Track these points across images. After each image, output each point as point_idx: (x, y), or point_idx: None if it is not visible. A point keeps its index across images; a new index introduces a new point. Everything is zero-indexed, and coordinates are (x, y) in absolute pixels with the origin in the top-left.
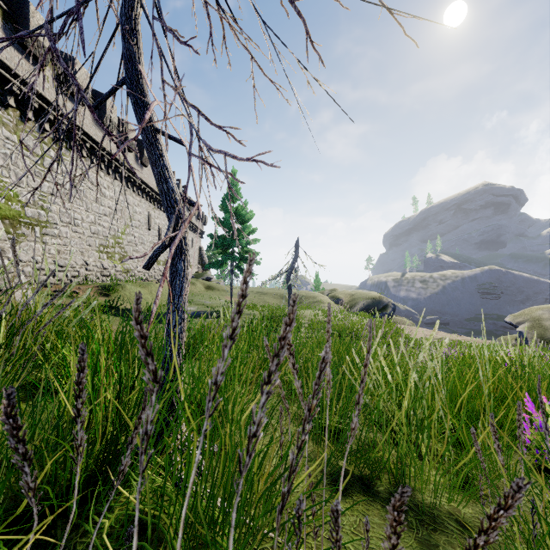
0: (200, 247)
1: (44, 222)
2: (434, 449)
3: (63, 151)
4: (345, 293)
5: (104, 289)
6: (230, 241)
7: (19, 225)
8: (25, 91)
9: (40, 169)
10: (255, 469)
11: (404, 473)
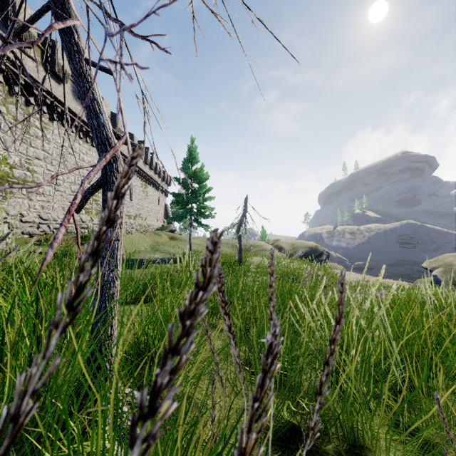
0: (166, 204)
1: (29, 181)
2: (377, 394)
3: (46, 122)
4: (286, 243)
5: (81, 239)
6: (189, 198)
7: (7, 184)
8: (12, 69)
9: (26, 137)
10: (183, 453)
11: (353, 429)
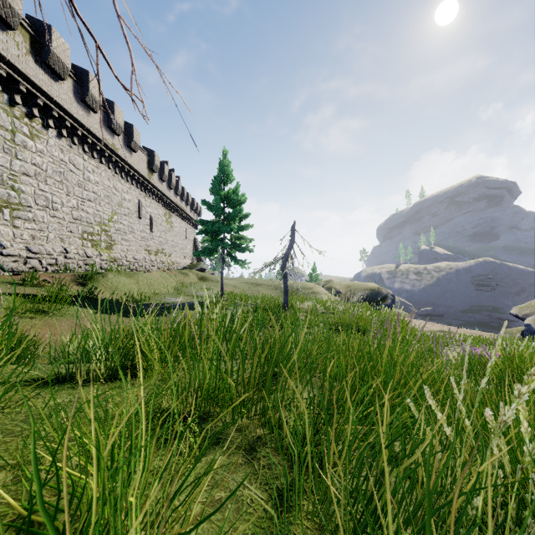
0: (195, 238)
1: (15, 204)
2: None
3: (38, 128)
4: (341, 284)
5: (82, 278)
6: (220, 226)
7: None
8: None
9: (10, 146)
10: None
11: None
